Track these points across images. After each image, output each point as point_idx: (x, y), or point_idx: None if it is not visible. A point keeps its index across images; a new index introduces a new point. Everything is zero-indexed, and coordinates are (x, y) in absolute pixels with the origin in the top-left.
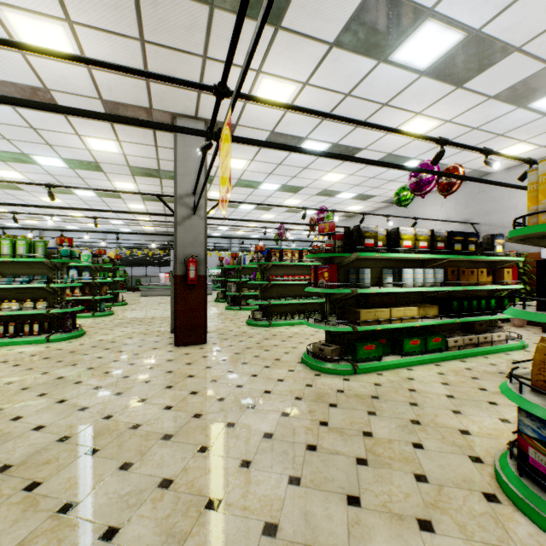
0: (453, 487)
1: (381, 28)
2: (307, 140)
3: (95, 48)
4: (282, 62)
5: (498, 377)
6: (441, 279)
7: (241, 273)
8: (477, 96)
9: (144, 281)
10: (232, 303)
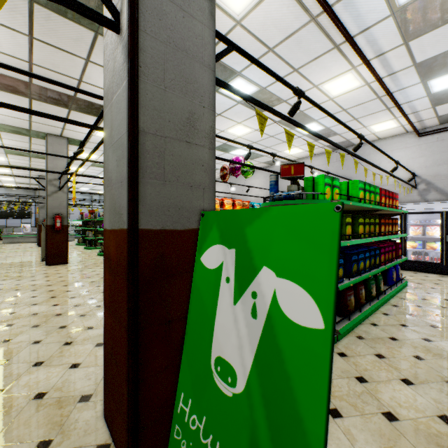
0: None
1: None
2: None
3: (0, 108)
4: None
5: None
6: None
7: (97, 224)
8: None
9: (4, 231)
10: (89, 244)
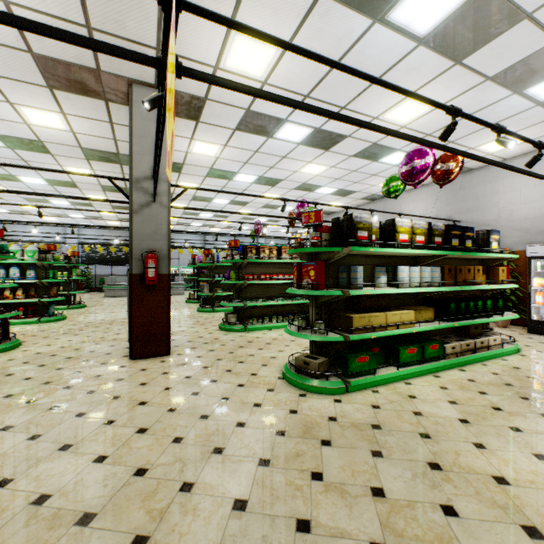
0: None
1: None
2: (287, 122)
3: None
4: (260, 13)
5: (507, 390)
6: (438, 278)
7: (215, 272)
8: (474, 76)
9: (110, 280)
10: (204, 304)
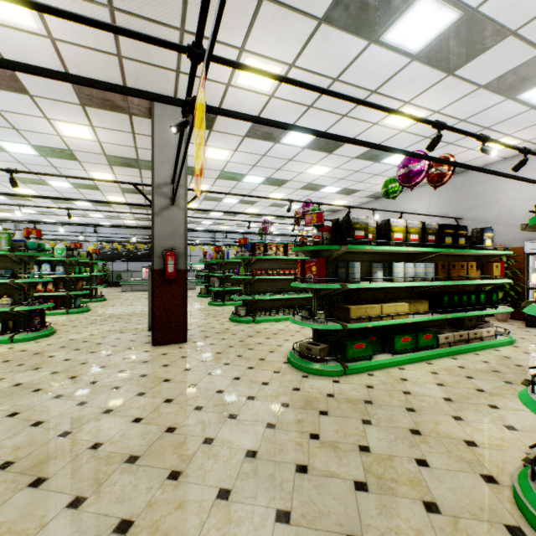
0: (470, 519)
1: (374, 2)
2: None
3: None
4: (267, 39)
5: (493, 376)
6: (432, 273)
7: (225, 268)
8: (467, 85)
9: (126, 276)
10: (215, 298)
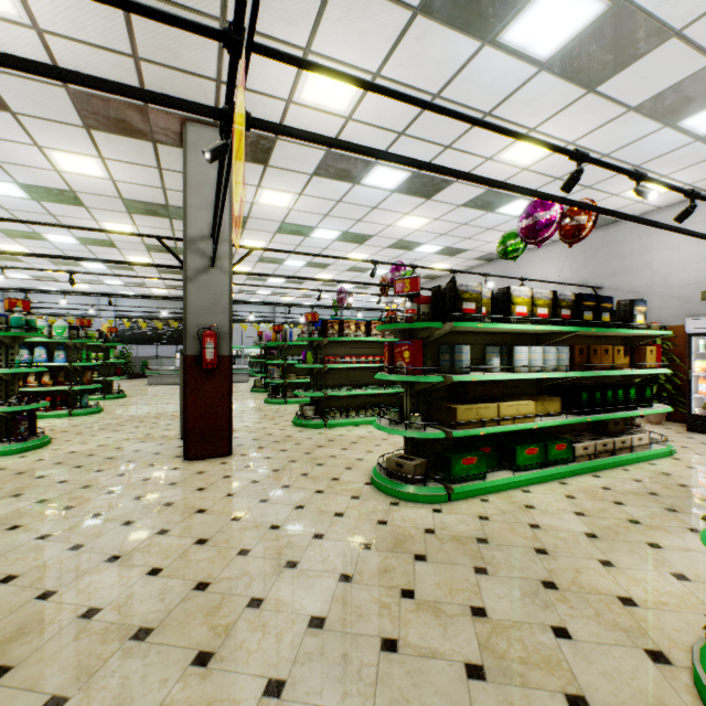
0: None
1: None
2: (378, 165)
3: None
4: (342, 37)
5: (650, 501)
6: (566, 361)
7: (287, 353)
8: (613, 107)
9: (154, 363)
10: (274, 394)
